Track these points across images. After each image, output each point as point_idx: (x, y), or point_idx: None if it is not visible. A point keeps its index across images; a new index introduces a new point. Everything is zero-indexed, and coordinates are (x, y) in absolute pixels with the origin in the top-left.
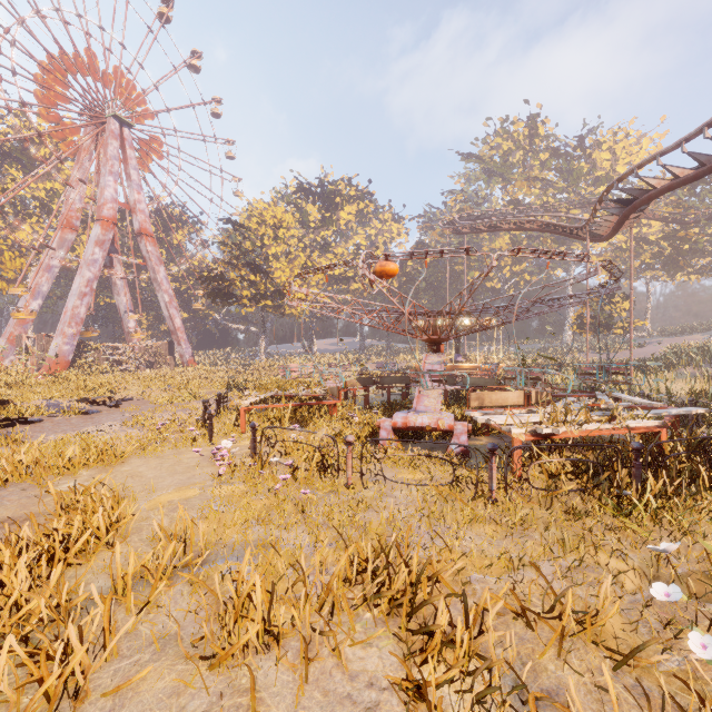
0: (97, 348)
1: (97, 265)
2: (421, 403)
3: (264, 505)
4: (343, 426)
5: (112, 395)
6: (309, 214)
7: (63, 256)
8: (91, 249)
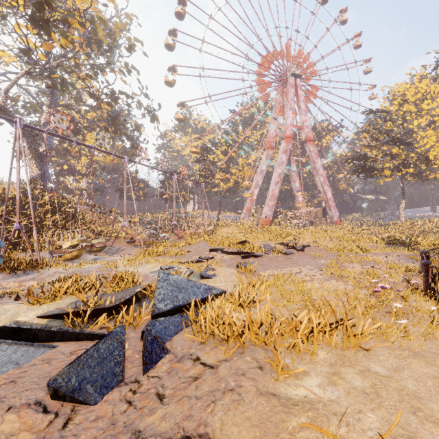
0: (283, 213)
1: (283, 164)
2: None
3: None
4: None
5: (295, 241)
6: None
7: (267, 164)
8: (280, 156)
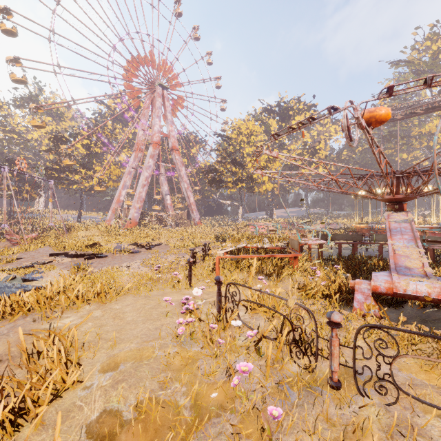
0: (151, 215)
1: (150, 168)
2: (399, 263)
3: (215, 409)
4: (307, 281)
5: (152, 241)
6: (270, 125)
7: (136, 166)
8: (148, 160)
